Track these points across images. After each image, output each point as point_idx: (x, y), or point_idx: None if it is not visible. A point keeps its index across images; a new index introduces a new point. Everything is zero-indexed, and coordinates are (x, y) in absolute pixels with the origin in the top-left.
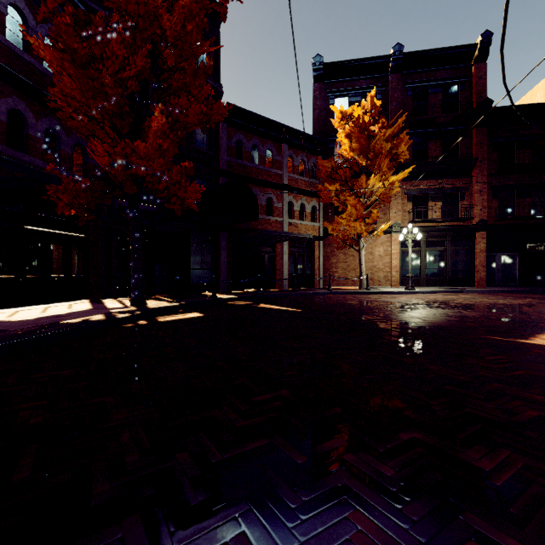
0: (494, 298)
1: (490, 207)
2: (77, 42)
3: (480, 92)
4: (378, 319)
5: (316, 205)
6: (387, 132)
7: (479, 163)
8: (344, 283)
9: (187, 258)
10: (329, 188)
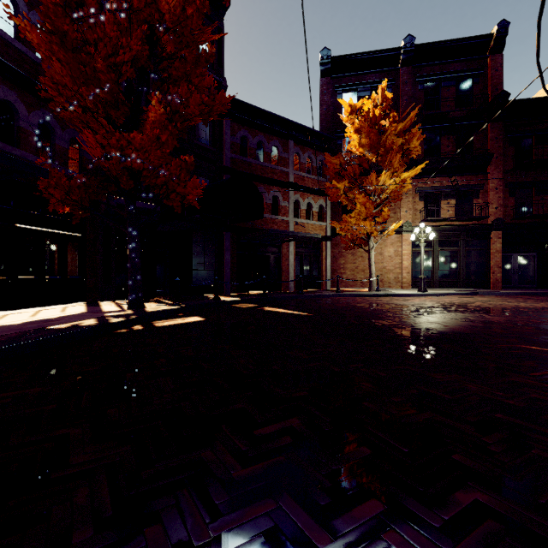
0: (514, 301)
1: (507, 205)
2: (67, 23)
3: (496, 85)
4: (394, 325)
5: (323, 204)
6: (399, 126)
7: (495, 160)
8: (352, 284)
9: (190, 259)
10: (337, 186)
